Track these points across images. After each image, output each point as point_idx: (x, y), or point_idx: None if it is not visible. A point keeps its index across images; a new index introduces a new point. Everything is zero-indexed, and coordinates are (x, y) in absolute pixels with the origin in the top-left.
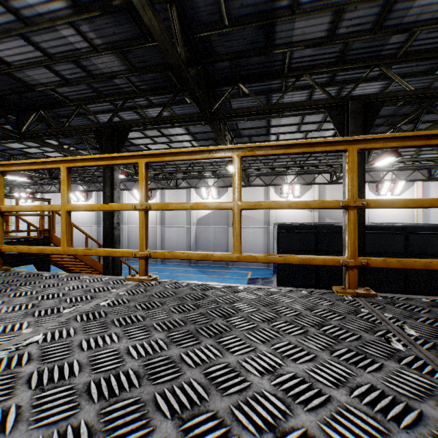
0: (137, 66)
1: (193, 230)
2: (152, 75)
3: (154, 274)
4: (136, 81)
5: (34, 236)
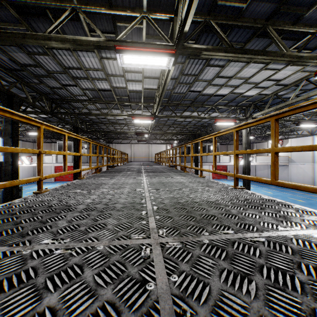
0: None
1: None
2: None
3: None
4: None
5: None
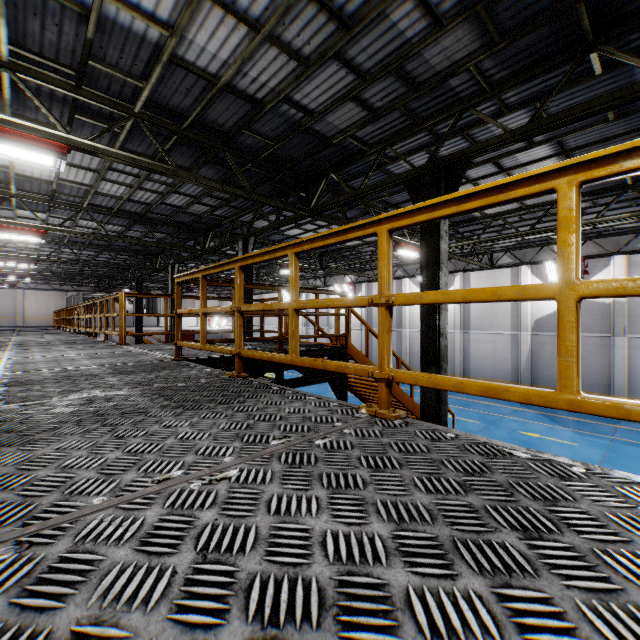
0: (507, 27)
1: (525, 340)
2: (530, 38)
3: (457, 408)
4: (490, 66)
5: (330, 343)
